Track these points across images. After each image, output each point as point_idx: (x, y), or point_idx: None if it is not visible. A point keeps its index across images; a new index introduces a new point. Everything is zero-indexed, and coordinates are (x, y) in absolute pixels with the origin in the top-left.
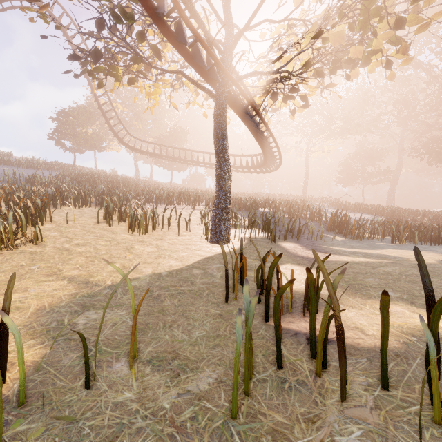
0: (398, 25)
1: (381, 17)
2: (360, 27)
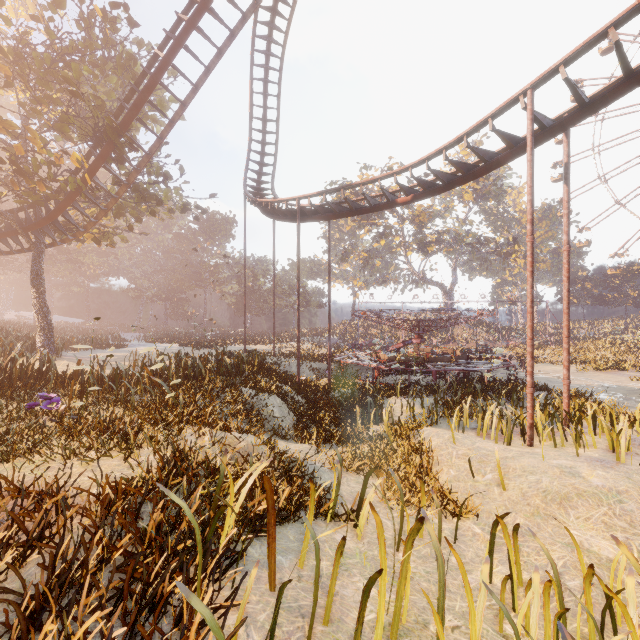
0: (112, 244)
1: (112, 242)
2: (104, 240)
